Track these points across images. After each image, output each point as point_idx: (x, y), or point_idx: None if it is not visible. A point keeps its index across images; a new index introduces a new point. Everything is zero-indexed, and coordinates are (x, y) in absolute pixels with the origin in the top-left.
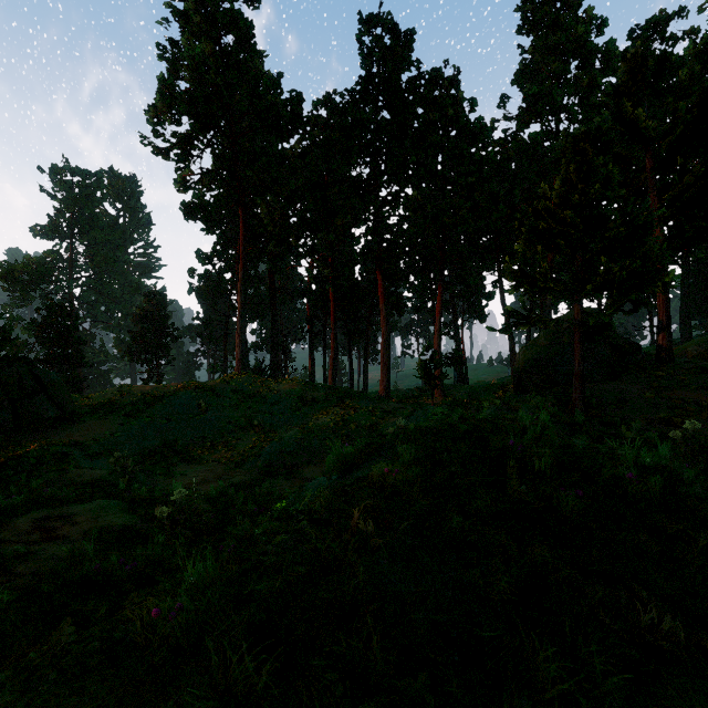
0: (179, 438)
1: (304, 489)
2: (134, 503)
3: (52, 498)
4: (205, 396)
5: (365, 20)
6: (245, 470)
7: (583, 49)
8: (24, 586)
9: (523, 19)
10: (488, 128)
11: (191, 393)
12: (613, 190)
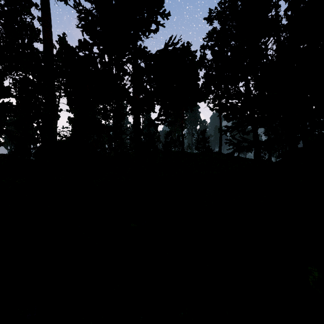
0: None
1: None
2: None
3: None
4: None
5: None
6: None
7: None
8: None
9: None
10: None
11: None
12: None
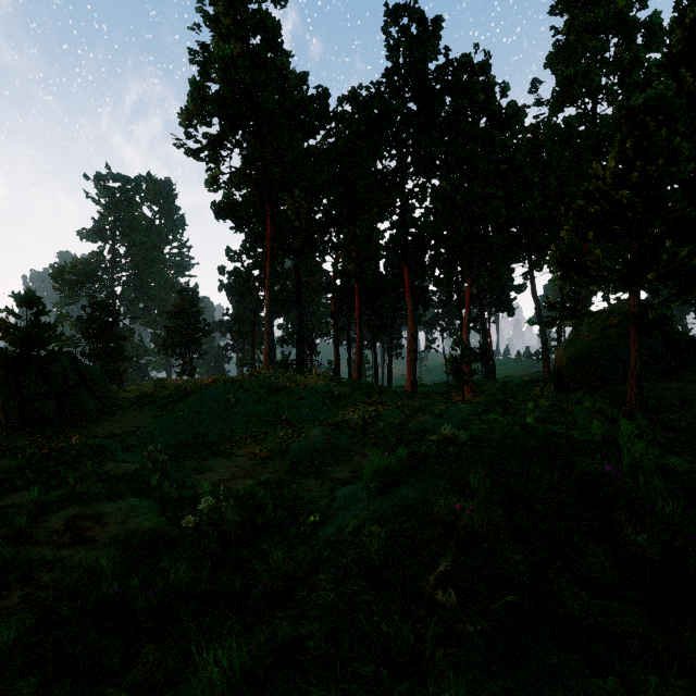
0: (210, 432)
1: (337, 497)
2: (163, 503)
3: (86, 494)
4: (234, 390)
5: (391, 11)
6: (273, 467)
7: (624, 24)
8: (44, 605)
9: None
10: (521, 113)
11: (221, 387)
12: (679, 166)
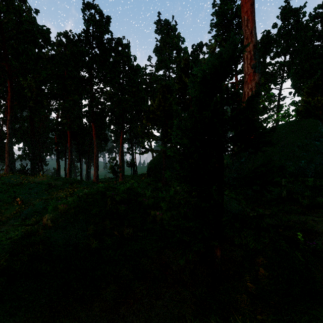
0: None
1: None
2: None
3: None
4: None
5: (86, 3)
6: (9, 224)
7: (177, 47)
8: None
9: (157, 28)
10: (141, 69)
11: None
12: (173, 107)
